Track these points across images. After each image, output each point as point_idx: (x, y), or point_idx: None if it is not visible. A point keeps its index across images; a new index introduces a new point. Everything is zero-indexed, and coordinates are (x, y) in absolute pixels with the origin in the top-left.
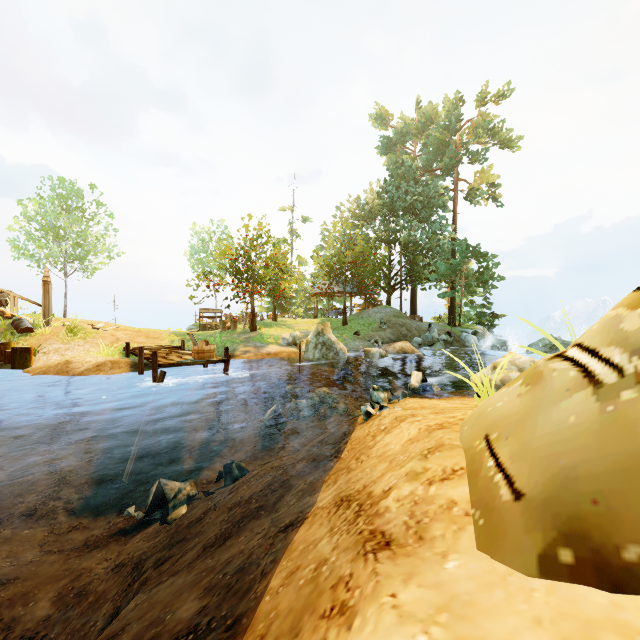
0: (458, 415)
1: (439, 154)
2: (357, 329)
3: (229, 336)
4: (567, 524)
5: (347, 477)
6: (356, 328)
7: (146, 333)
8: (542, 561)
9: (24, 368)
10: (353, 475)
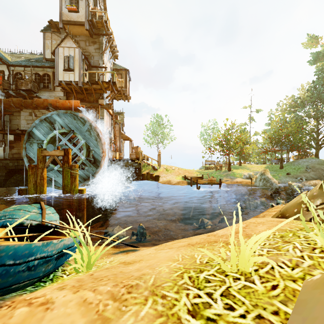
0: None
1: None
2: (289, 171)
3: (218, 173)
4: (282, 213)
5: None
6: (288, 170)
7: (188, 171)
8: (276, 216)
9: (158, 181)
10: None
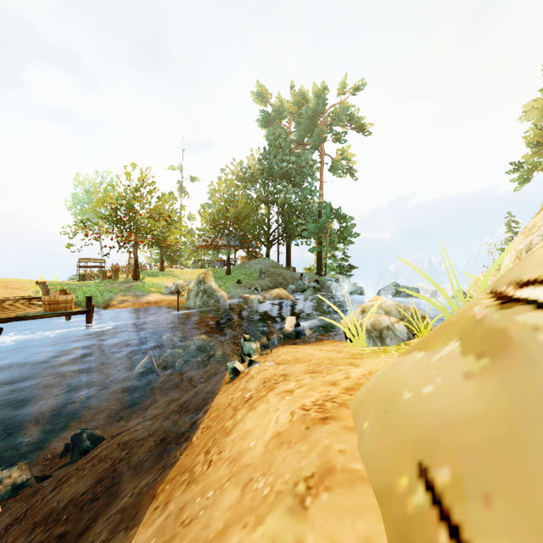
0: (340, 379)
1: (309, 131)
2: (239, 278)
3: (109, 285)
4: None
5: (182, 499)
6: (239, 277)
7: (5, 283)
8: None
9: None
10: (190, 498)
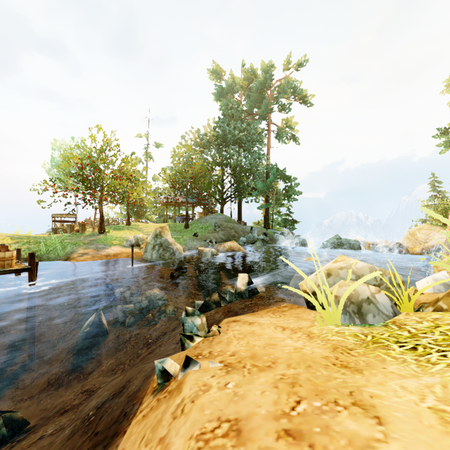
0: None
1: (258, 103)
2: (196, 231)
3: (74, 238)
4: None
5: None
6: (196, 230)
7: None
8: None
9: None
10: None
